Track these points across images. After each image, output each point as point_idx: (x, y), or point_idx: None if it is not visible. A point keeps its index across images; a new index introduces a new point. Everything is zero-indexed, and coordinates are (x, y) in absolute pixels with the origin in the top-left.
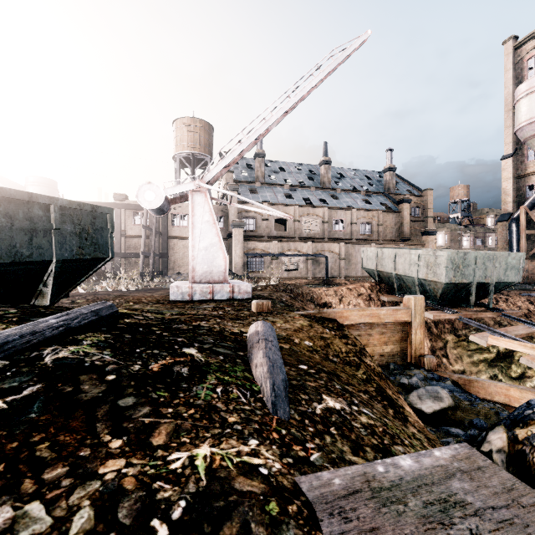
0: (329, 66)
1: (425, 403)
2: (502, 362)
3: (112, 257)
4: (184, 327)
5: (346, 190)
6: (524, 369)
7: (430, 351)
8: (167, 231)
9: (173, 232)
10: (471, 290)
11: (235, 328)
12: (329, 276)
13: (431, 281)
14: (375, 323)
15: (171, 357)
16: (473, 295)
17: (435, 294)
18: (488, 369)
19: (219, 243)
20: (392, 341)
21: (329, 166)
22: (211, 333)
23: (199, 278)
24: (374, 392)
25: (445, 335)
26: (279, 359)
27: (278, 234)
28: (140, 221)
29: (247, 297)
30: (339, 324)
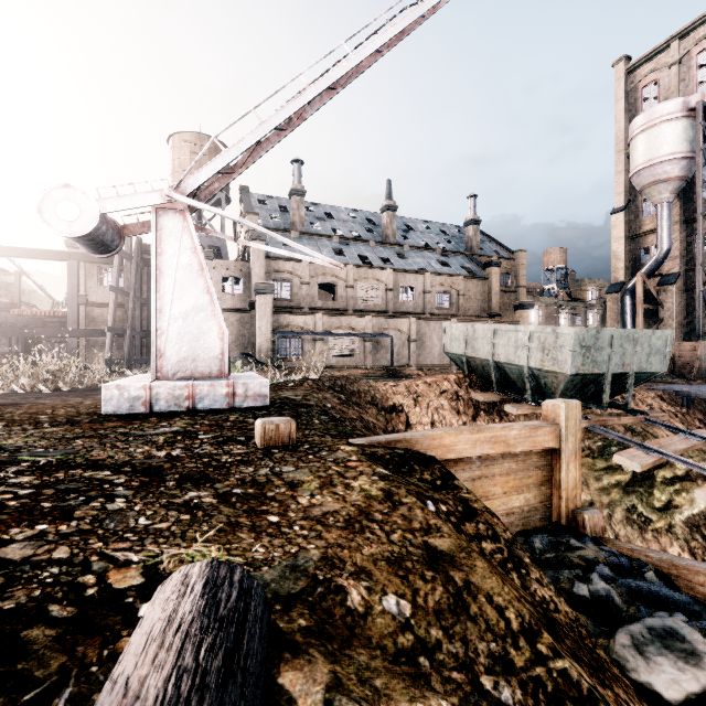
0: (404, 19)
1: (658, 669)
2: (641, 486)
3: None
4: None
5: (417, 247)
6: (670, 494)
7: None
8: None
9: None
10: (604, 384)
11: (137, 556)
12: (395, 364)
13: (549, 371)
14: (499, 455)
15: None
16: (607, 392)
17: (552, 391)
18: (624, 498)
19: (211, 306)
20: (527, 485)
21: (394, 214)
22: None
23: (171, 370)
24: None
25: None
26: None
27: (324, 305)
28: (110, 282)
29: (260, 403)
30: (445, 471)
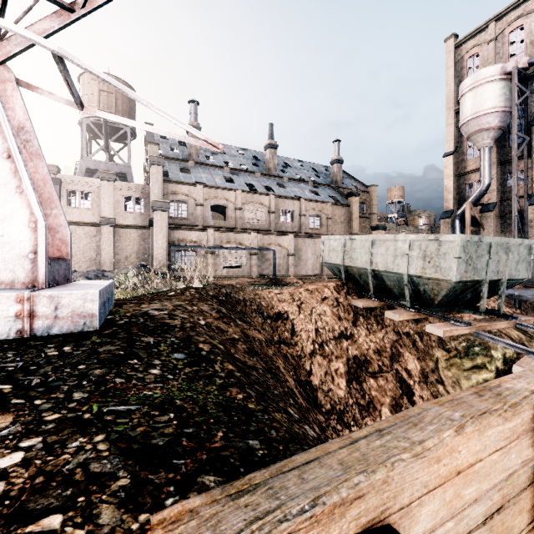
0: None
1: None
2: None
3: None
4: None
5: (293, 179)
6: None
7: (422, 376)
8: None
9: (69, 216)
10: (481, 291)
11: None
12: (277, 274)
13: (431, 278)
14: None
15: None
16: (485, 298)
17: (431, 297)
18: None
19: (14, 179)
20: None
21: (275, 151)
22: None
23: None
24: None
25: (433, 351)
26: None
27: (216, 224)
28: None
29: (82, 328)
30: None
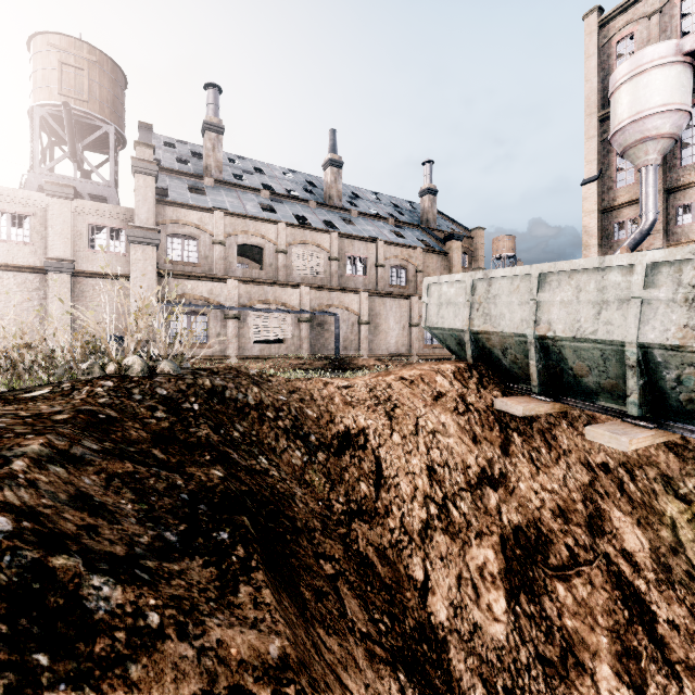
0: None
1: None
2: None
3: None
4: None
5: (366, 214)
6: None
7: (658, 567)
8: None
9: None
10: None
11: None
12: (342, 353)
13: None
14: None
15: None
16: None
17: None
18: None
19: None
20: None
21: (340, 171)
22: None
23: None
24: None
25: (659, 502)
26: None
27: (246, 274)
28: None
29: None
30: None
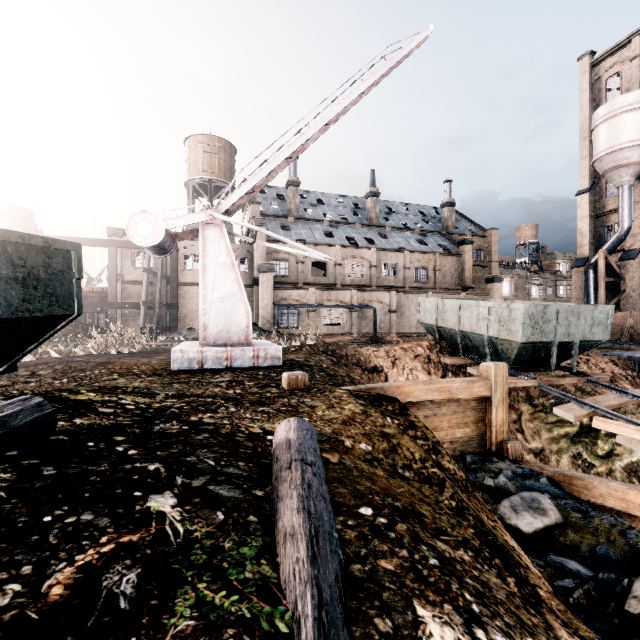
0: (382, 68)
1: (522, 518)
2: (587, 437)
3: (79, 313)
4: (173, 428)
5: (397, 228)
6: (612, 445)
7: None
8: (177, 275)
9: (184, 277)
10: (551, 351)
11: (255, 425)
12: (378, 331)
13: (504, 340)
14: (445, 400)
15: (114, 533)
16: (554, 357)
17: (508, 356)
18: (571, 446)
19: (239, 293)
20: (466, 422)
21: (377, 199)
22: (216, 439)
23: (212, 339)
24: (476, 539)
25: (519, 405)
26: (326, 507)
27: (316, 280)
28: (141, 263)
29: (276, 363)
30: (402, 406)
